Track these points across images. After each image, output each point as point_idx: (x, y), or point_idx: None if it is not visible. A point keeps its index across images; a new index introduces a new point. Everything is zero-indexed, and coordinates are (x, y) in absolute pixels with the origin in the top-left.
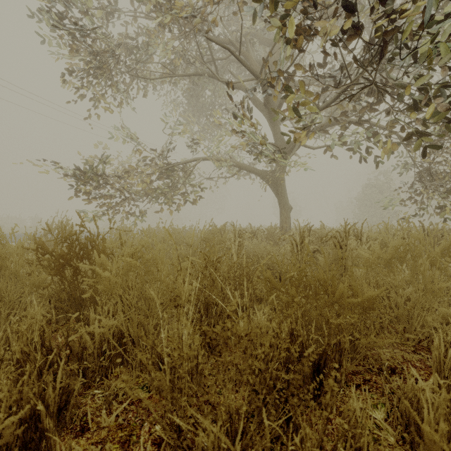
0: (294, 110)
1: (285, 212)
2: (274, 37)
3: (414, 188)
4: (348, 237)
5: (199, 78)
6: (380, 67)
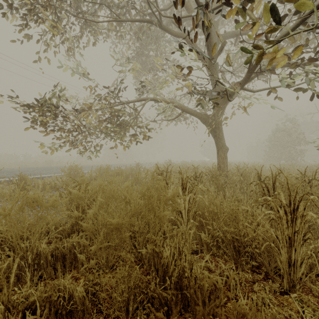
0: (273, 15)
1: (223, 153)
2: None
3: None
4: None
5: (143, 34)
6: None
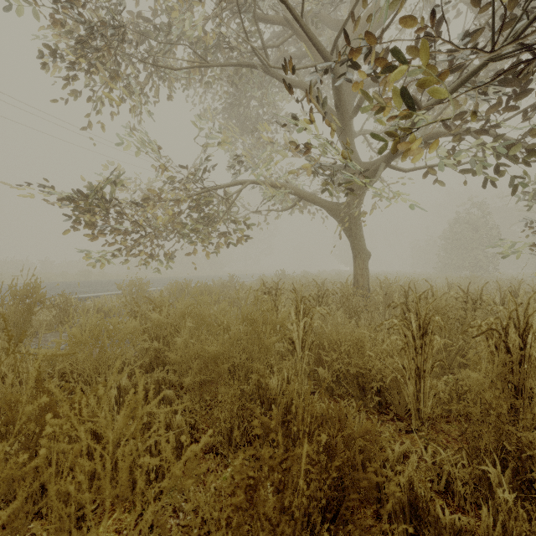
0: (405, 98)
1: (362, 261)
2: None
3: None
4: (526, 333)
5: (241, 78)
6: None
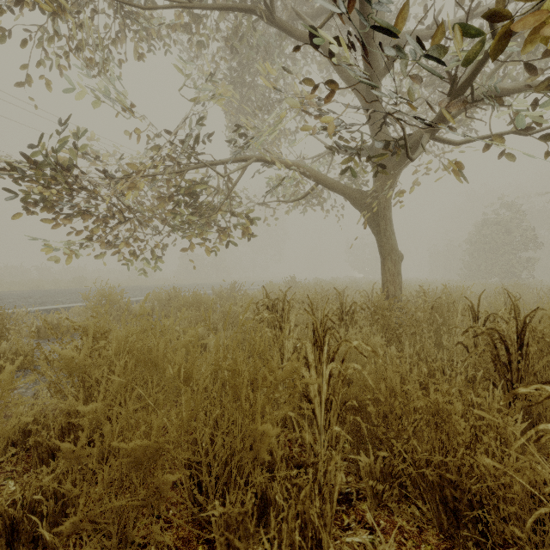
0: None
1: (392, 264)
2: None
3: None
4: None
5: (242, 41)
6: None
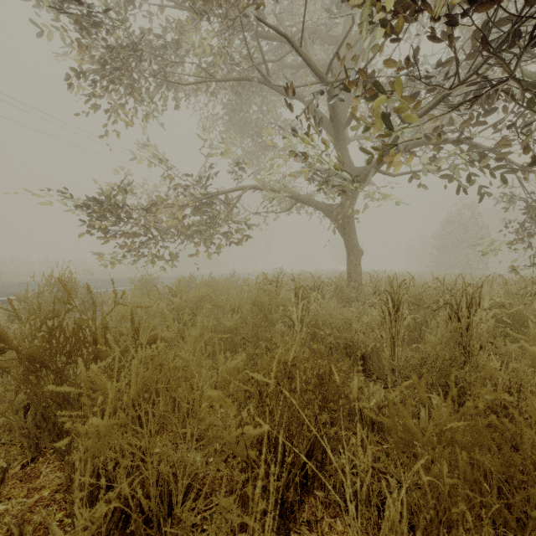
0: (384, 121)
1: (355, 257)
2: (361, 12)
3: (524, 227)
4: (471, 306)
5: (243, 87)
6: (528, 50)
